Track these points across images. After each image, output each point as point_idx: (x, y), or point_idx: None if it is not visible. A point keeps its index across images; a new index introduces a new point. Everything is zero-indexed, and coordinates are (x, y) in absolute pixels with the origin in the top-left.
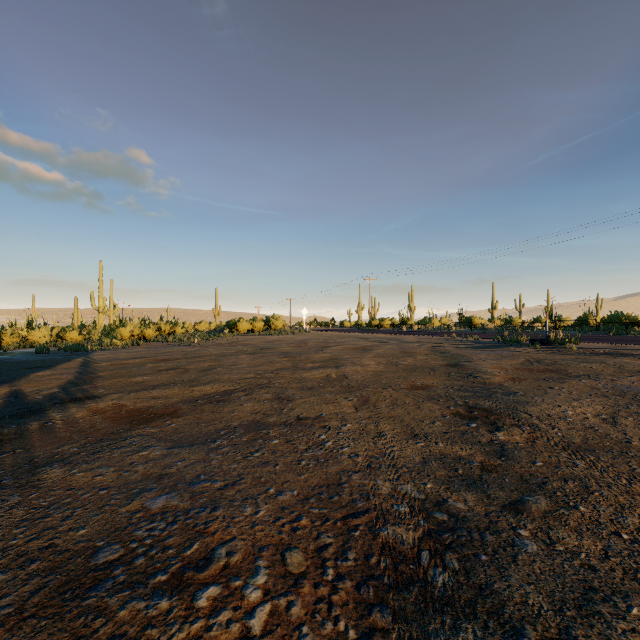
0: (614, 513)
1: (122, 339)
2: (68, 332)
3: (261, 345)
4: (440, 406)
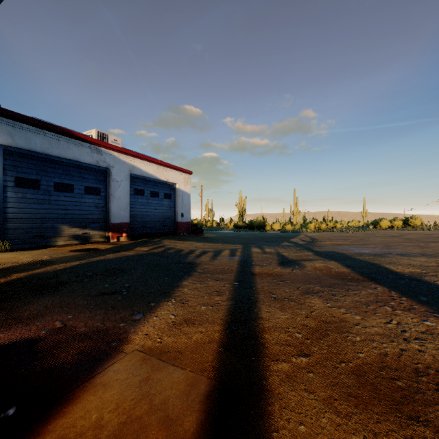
0: None
1: (310, 229)
2: (286, 225)
3: (393, 235)
4: None
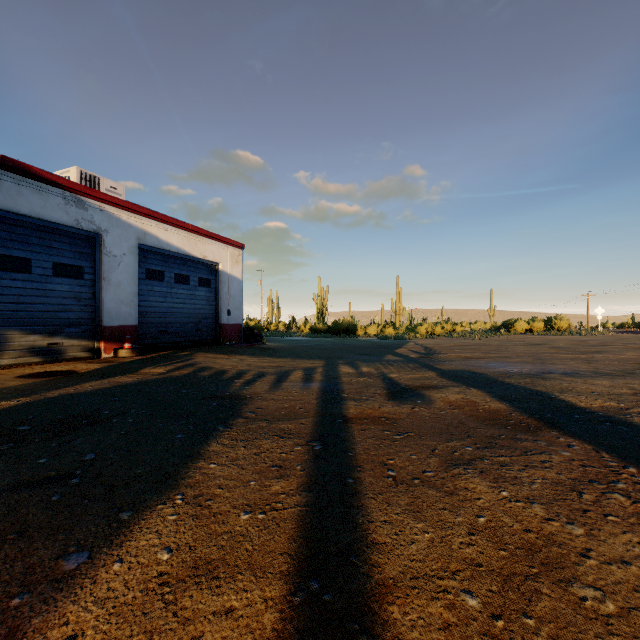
0: (636, 378)
1: (420, 334)
2: (386, 328)
3: (536, 342)
4: (634, 367)
